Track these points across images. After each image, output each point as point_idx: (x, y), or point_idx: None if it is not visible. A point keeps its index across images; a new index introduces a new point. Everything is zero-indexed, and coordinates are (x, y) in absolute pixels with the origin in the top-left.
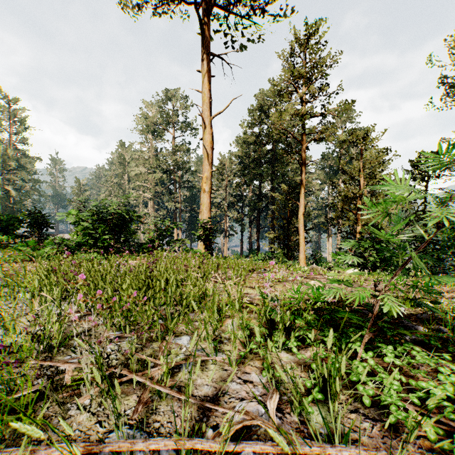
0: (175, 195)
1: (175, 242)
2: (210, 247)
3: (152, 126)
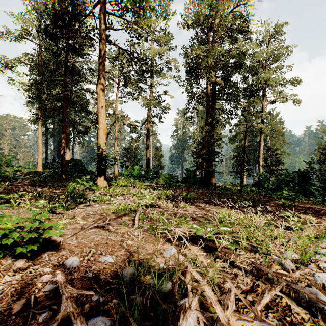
0: None
1: None
2: None
3: None
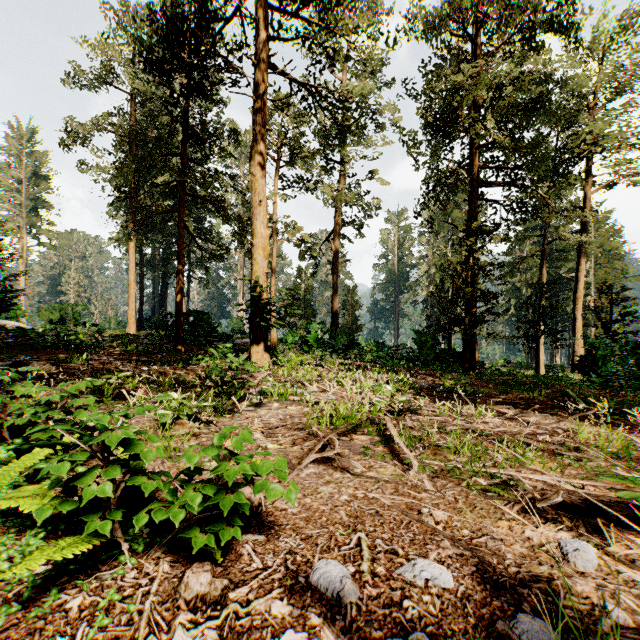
0: None
1: None
2: None
3: None
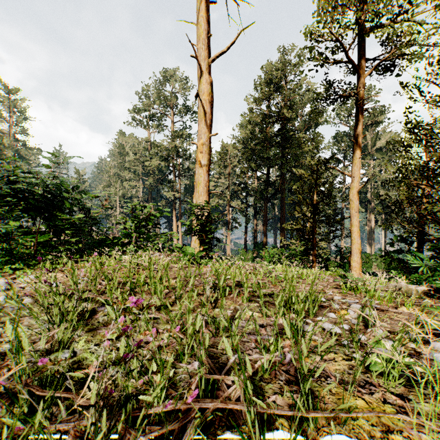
0: (174, 184)
1: (159, 237)
2: (207, 243)
3: (150, 110)
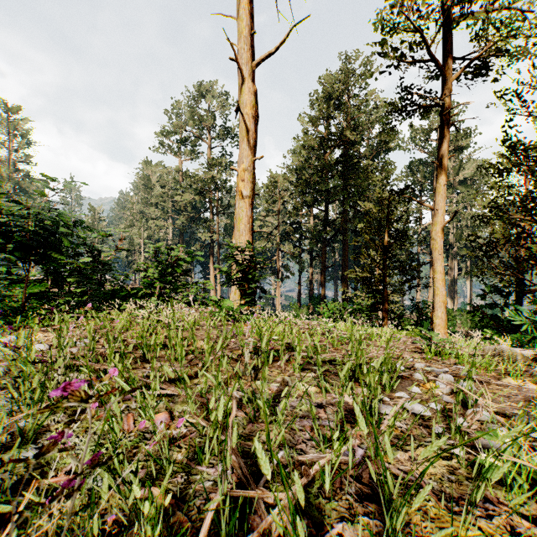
0: (211, 224)
1: (190, 287)
2: (251, 295)
3: (181, 133)
